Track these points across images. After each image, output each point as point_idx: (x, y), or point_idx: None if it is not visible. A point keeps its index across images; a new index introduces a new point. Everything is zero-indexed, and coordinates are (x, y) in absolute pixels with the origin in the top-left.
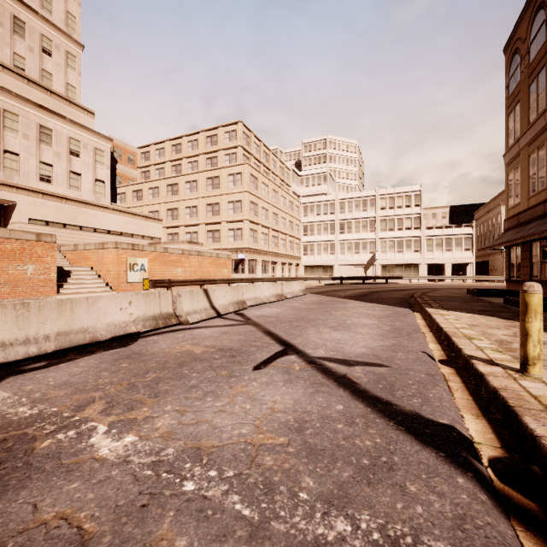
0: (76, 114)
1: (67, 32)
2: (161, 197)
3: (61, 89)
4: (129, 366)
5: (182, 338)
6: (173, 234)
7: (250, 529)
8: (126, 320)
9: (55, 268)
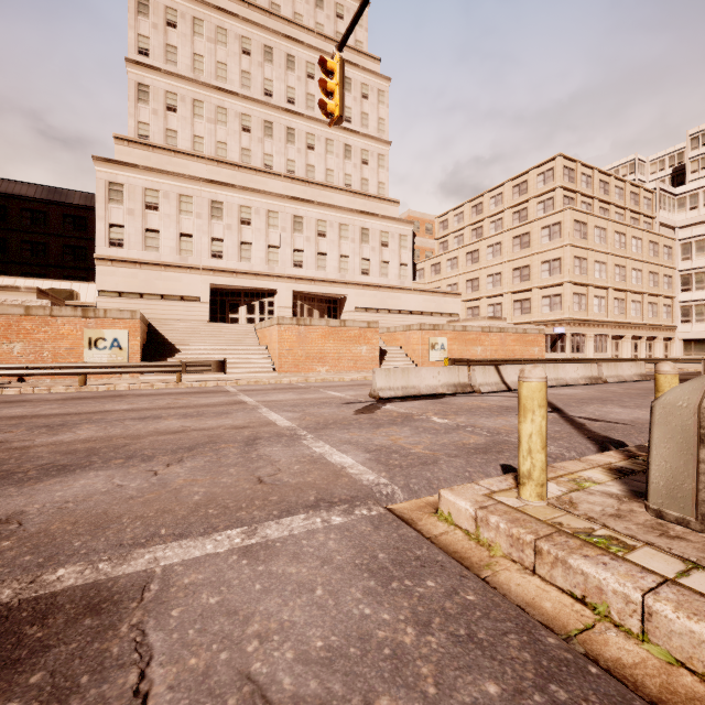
0: (385, 208)
1: (379, 137)
2: (459, 267)
3: (375, 189)
4: (441, 406)
5: (474, 399)
6: (473, 308)
7: (487, 436)
8: (436, 385)
9: (378, 348)
